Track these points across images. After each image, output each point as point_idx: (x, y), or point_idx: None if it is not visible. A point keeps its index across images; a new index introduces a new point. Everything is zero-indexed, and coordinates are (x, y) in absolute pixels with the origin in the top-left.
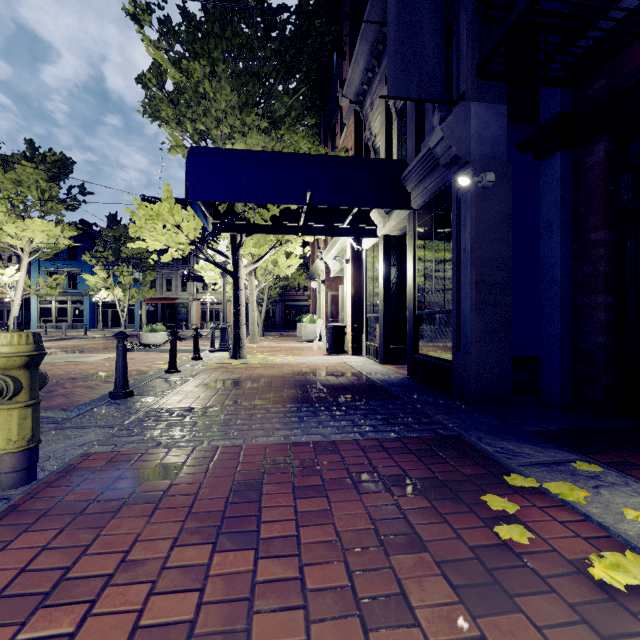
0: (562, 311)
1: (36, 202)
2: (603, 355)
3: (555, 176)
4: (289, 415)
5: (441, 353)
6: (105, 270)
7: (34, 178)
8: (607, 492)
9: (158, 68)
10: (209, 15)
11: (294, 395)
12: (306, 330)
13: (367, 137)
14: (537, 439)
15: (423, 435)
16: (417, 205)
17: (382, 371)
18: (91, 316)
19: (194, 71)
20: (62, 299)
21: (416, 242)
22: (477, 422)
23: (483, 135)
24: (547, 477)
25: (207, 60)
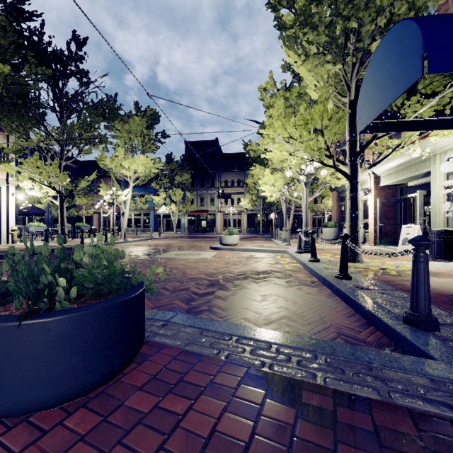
0: None
1: (139, 144)
2: None
3: None
4: None
5: None
6: (165, 192)
7: (139, 128)
8: None
9: None
10: None
11: None
12: None
13: None
14: None
15: None
16: None
17: None
18: (154, 223)
19: None
20: (137, 212)
21: None
22: None
23: None
24: None
25: None
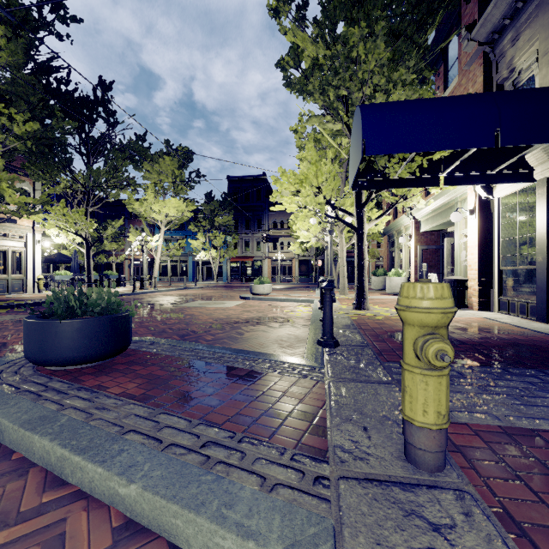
0: None
1: (170, 186)
2: None
3: None
4: None
5: None
6: (204, 236)
7: (170, 168)
8: None
9: (296, 50)
10: None
11: (519, 357)
12: (392, 283)
13: (502, 77)
14: None
15: None
16: None
17: None
18: (192, 271)
19: (351, 36)
20: (174, 259)
21: None
22: None
23: None
24: None
25: (364, 22)
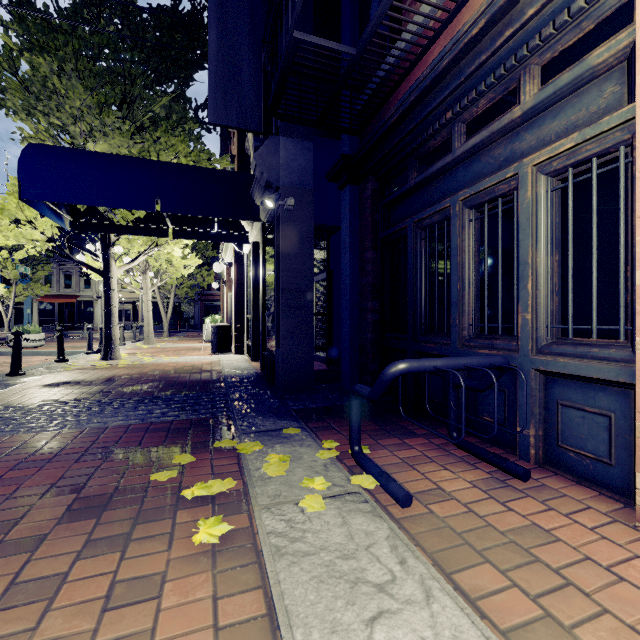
0: (351, 314)
1: None
2: (370, 348)
3: (347, 204)
4: (95, 408)
5: (274, 350)
6: None
7: None
8: (280, 446)
9: (9, 52)
10: (60, 9)
11: (126, 391)
12: (207, 330)
13: (247, 148)
14: (289, 415)
15: (199, 417)
16: (264, 218)
17: (243, 368)
18: None
19: (39, 65)
20: None
21: (265, 251)
22: (261, 405)
23: (292, 165)
24: (252, 440)
25: (54, 56)
